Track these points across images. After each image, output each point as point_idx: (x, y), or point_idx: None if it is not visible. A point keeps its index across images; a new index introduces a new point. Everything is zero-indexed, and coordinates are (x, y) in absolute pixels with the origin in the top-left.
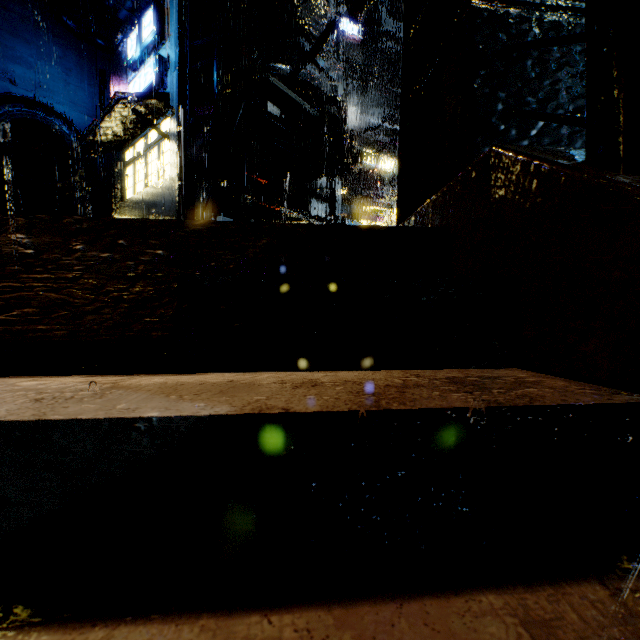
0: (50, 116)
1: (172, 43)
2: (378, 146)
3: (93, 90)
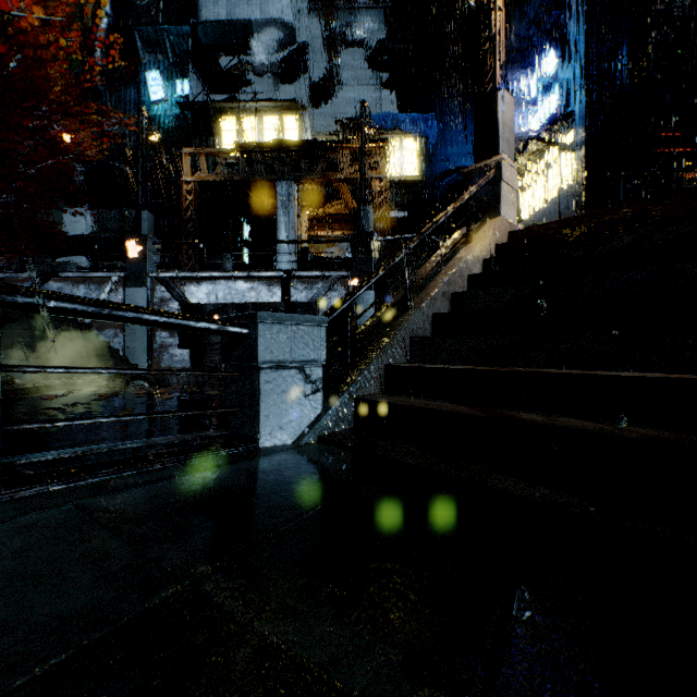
0: None
1: (577, 63)
2: None
3: None
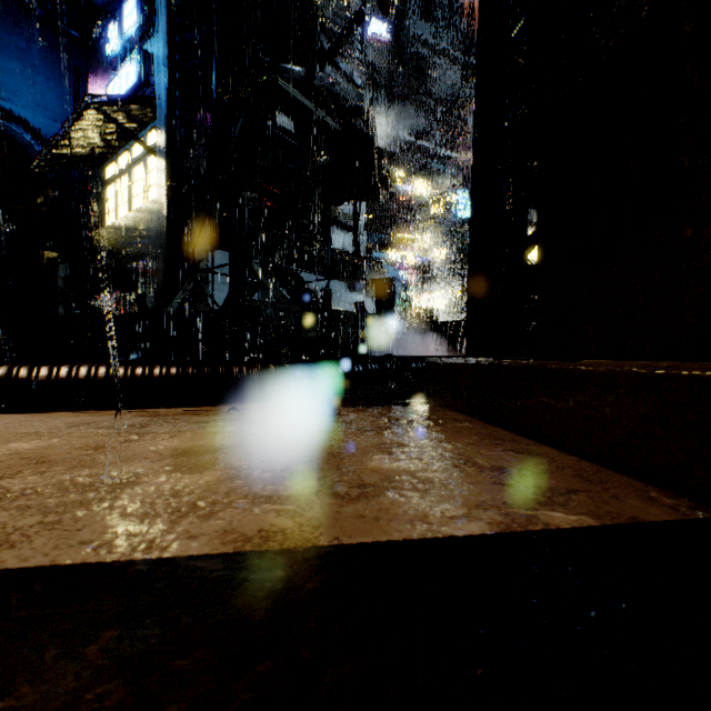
0: (9, 122)
1: (159, 36)
2: (408, 165)
3: (65, 92)
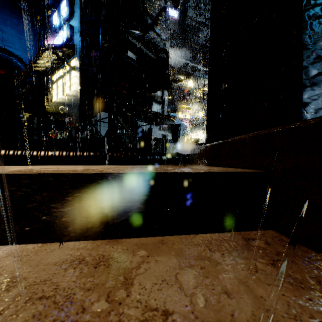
0: (10, 56)
1: (76, 18)
2: (186, 74)
3: (35, 43)
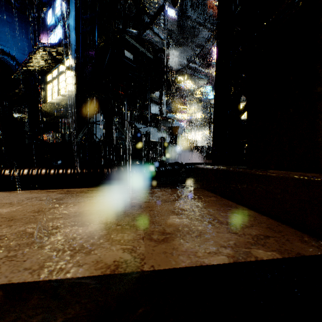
0: (3, 55)
1: (71, 16)
2: (185, 74)
3: (29, 41)
